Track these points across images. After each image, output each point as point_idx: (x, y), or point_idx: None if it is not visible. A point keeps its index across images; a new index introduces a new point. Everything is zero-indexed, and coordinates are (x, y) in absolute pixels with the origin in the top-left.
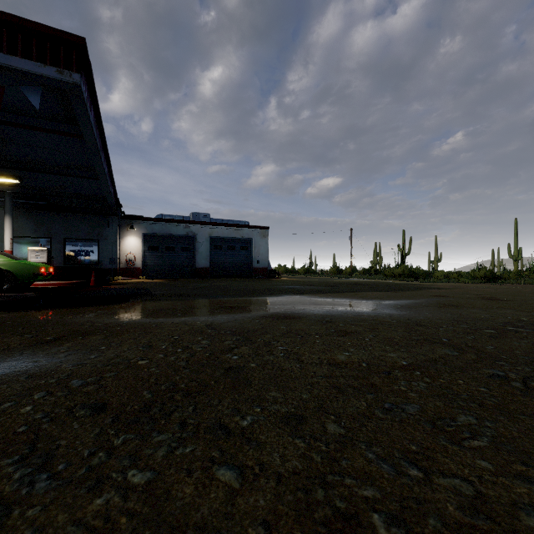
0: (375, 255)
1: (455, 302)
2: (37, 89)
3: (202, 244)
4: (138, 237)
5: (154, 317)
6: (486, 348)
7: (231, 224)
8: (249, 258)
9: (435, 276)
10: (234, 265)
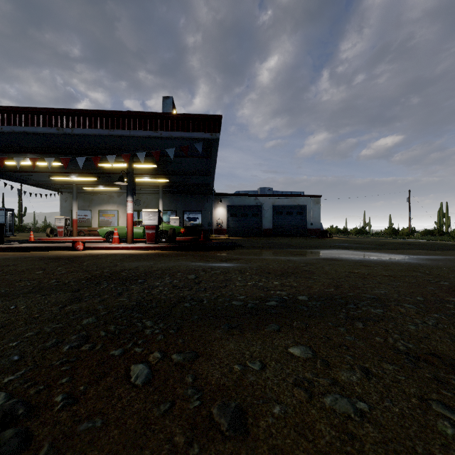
0: (440, 216)
1: None
2: (201, 144)
3: (267, 211)
4: (224, 208)
5: (257, 256)
6: (449, 275)
7: (289, 194)
8: (303, 221)
9: None
10: (292, 227)
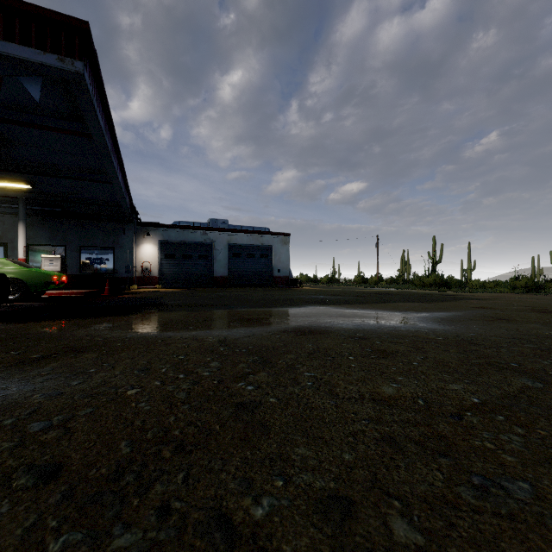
0: (402, 263)
1: (503, 315)
2: (38, 80)
3: (220, 251)
4: (154, 244)
5: (162, 330)
6: None
7: (250, 230)
8: (269, 266)
9: (469, 286)
10: (254, 274)
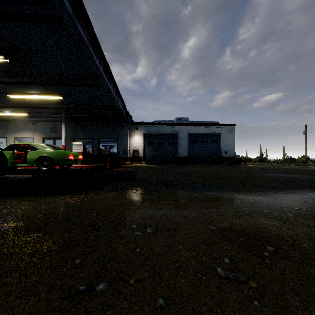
0: None
1: None
2: None
3: (182, 139)
4: (140, 136)
5: None
6: None
7: (204, 123)
8: (218, 149)
9: None
10: (207, 155)
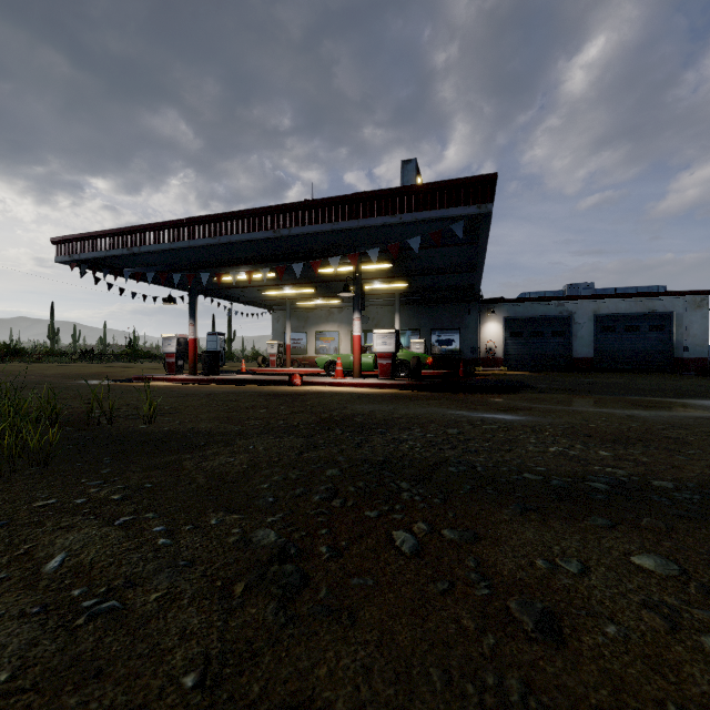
0: None
1: None
2: (461, 225)
3: (582, 325)
4: (498, 322)
5: (563, 406)
6: None
7: (631, 293)
8: (665, 343)
9: None
10: (637, 354)
